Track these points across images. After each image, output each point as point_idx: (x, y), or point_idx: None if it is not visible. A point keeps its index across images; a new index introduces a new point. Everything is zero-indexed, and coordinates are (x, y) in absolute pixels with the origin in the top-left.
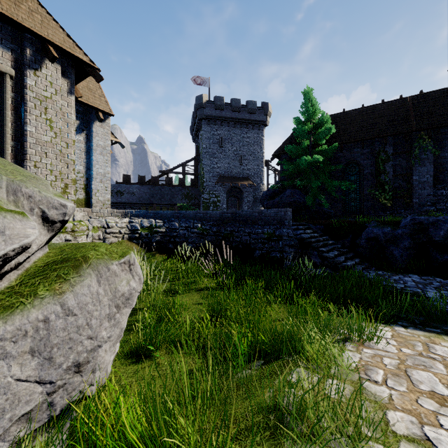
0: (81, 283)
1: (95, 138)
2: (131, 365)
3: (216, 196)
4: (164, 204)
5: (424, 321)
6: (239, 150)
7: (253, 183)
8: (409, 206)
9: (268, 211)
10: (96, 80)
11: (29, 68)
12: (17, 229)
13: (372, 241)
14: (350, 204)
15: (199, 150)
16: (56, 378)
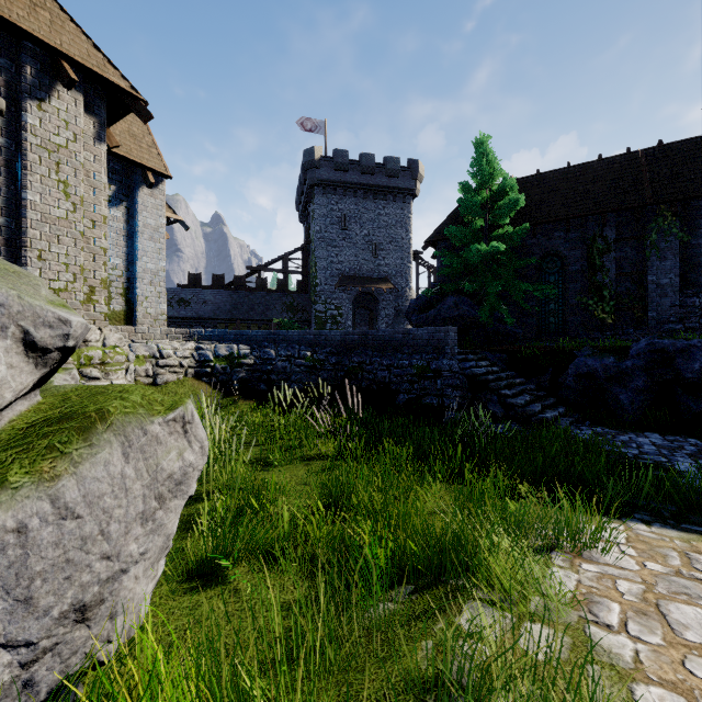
0: (92, 459)
1: (141, 214)
2: (189, 593)
3: (336, 307)
4: (254, 320)
5: (677, 513)
6: (373, 235)
7: (395, 287)
8: (642, 324)
9: (419, 330)
10: (142, 119)
11: (29, 98)
12: None
13: (585, 378)
14: (548, 319)
15: (309, 235)
16: (38, 635)
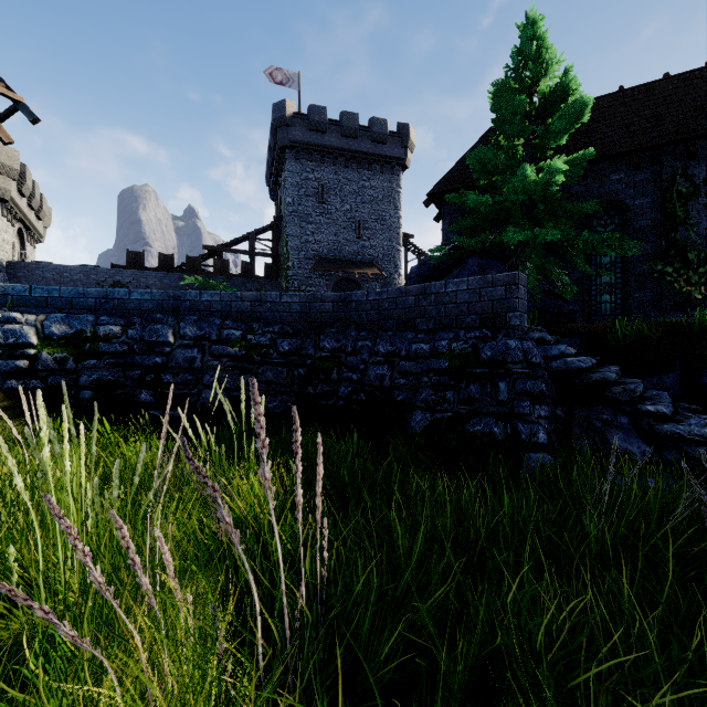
0: None
1: None
2: None
3: None
4: None
5: None
6: (356, 211)
7: (382, 273)
8: None
9: (449, 285)
10: None
11: None
12: None
13: None
14: (600, 297)
15: (280, 211)
16: None
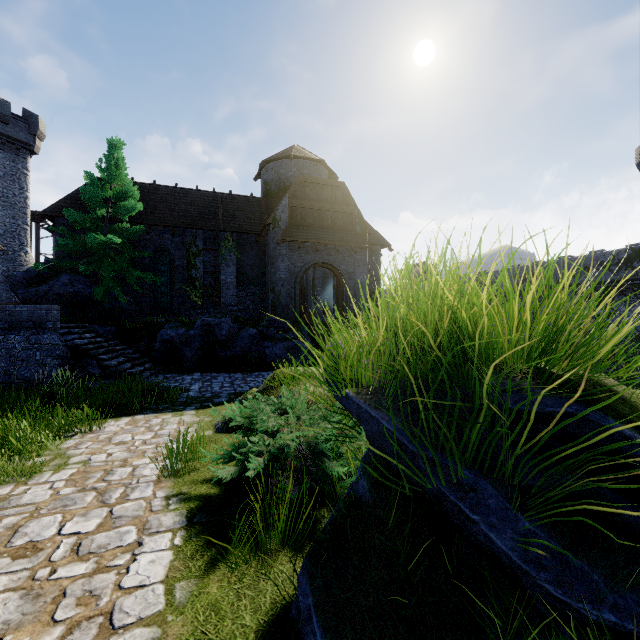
0: None
1: None
2: None
3: None
4: None
5: (167, 407)
6: None
7: (3, 249)
8: (218, 306)
9: (17, 307)
10: None
11: None
12: None
13: (167, 343)
14: (160, 299)
15: None
16: None
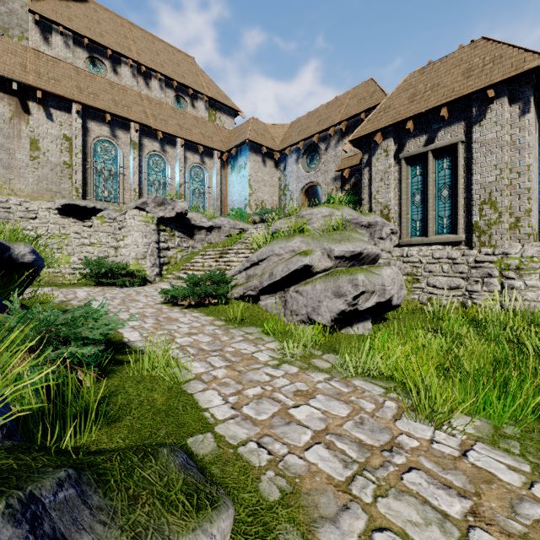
0: (324, 281)
1: None
2: None
3: None
4: None
5: None
6: None
7: None
8: None
9: None
10: None
11: (474, 125)
12: (304, 259)
13: None
14: None
15: None
16: (308, 308)
